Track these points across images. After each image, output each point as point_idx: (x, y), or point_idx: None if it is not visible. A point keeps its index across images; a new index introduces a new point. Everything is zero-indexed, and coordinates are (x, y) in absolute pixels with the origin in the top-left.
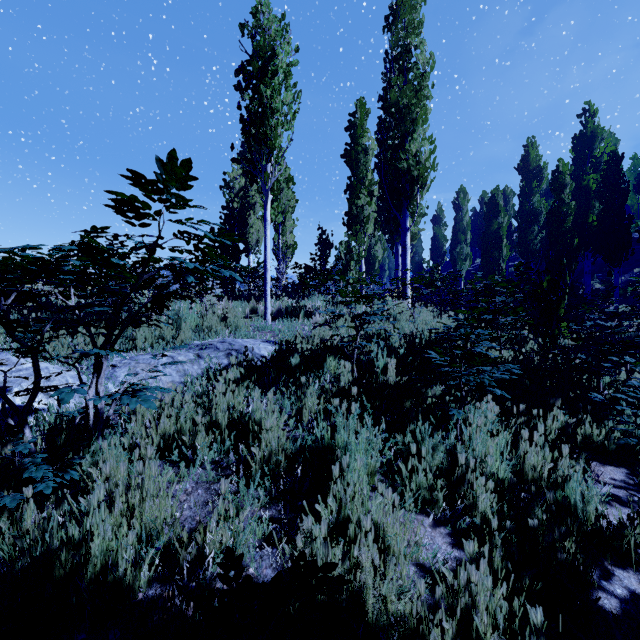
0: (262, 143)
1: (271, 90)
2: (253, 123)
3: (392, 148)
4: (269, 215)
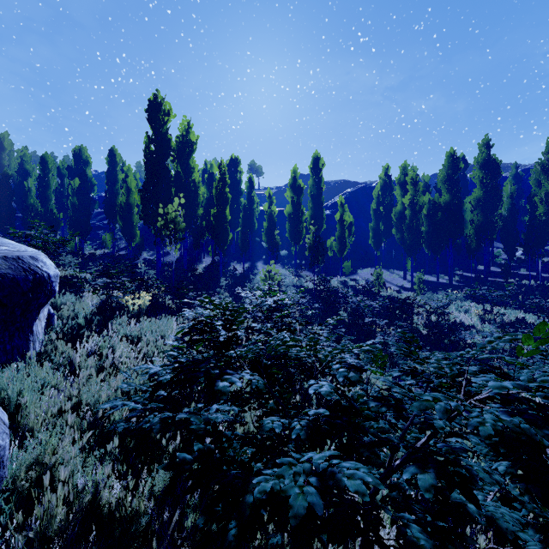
0: None
1: None
2: None
3: None
4: None
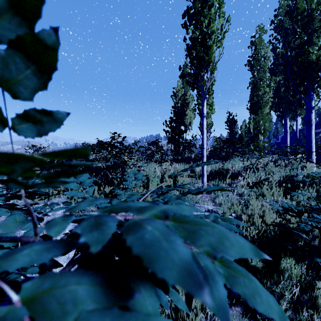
0: (201, 60)
1: (208, 19)
2: (194, 47)
3: (298, 46)
4: (205, 110)
